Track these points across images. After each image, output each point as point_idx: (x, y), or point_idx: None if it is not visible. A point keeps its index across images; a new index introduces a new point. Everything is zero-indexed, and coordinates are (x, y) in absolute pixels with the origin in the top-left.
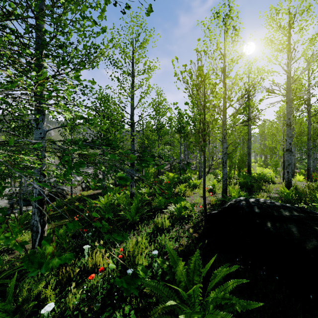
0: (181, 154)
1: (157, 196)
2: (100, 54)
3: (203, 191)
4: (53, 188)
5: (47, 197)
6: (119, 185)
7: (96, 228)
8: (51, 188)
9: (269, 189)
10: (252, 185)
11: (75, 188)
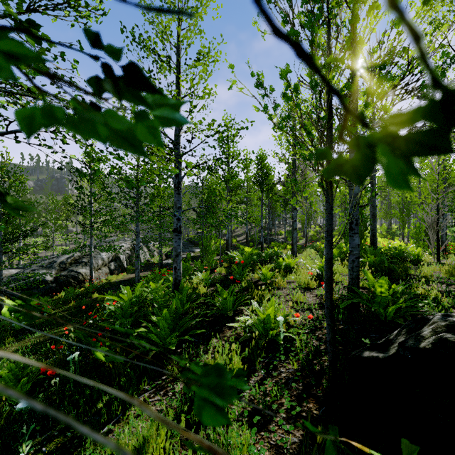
0: (262, 218)
1: (220, 290)
2: (101, 2)
3: (326, 287)
4: (63, 270)
5: (53, 284)
6: (168, 265)
7: (94, 357)
8: (60, 270)
9: (426, 275)
10: (387, 267)
11: (98, 270)
